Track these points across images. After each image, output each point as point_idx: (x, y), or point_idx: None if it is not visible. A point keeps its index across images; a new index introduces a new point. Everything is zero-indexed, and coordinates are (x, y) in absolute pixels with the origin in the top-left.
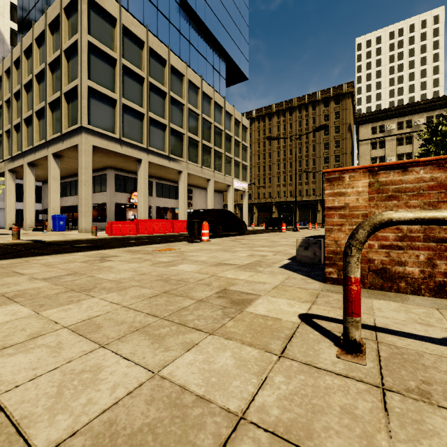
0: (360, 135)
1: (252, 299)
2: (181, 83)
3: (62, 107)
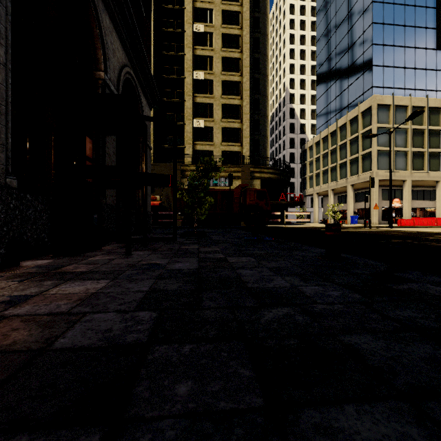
0: None
1: None
2: (438, 114)
3: (359, 162)
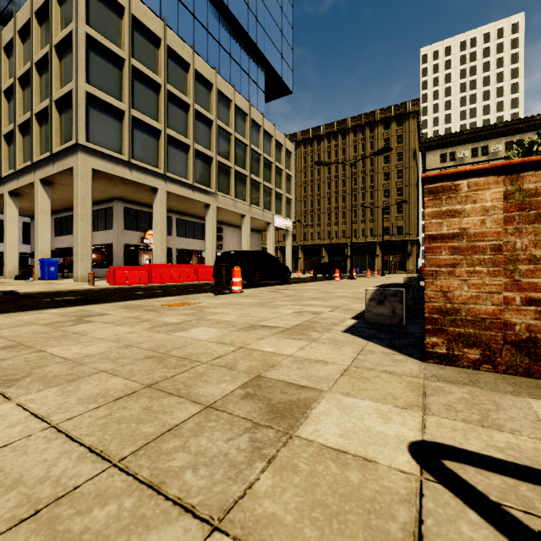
0: (426, 163)
1: (308, 401)
2: (208, 93)
3: (52, 119)
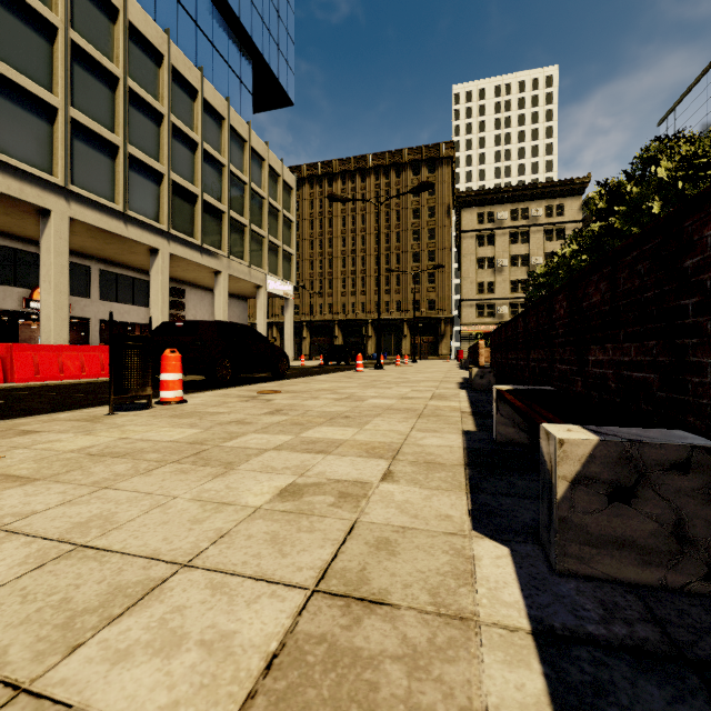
0: (462, 223)
1: None
2: (155, 69)
3: None
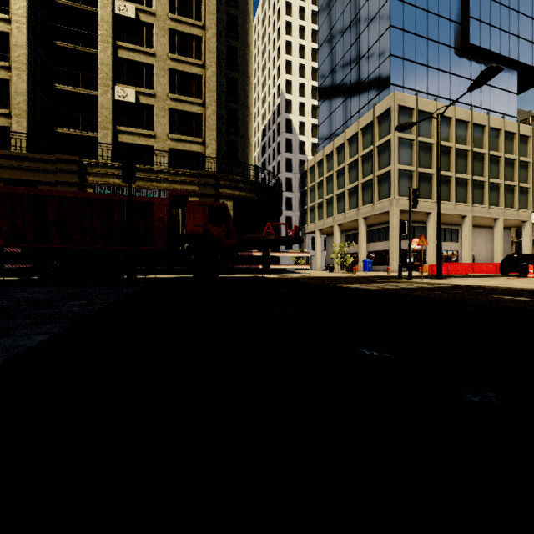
0: None
1: None
2: (465, 130)
3: (374, 186)
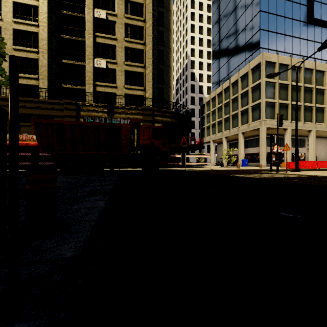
0: None
1: None
2: (310, 75)
3: (249, 112)
